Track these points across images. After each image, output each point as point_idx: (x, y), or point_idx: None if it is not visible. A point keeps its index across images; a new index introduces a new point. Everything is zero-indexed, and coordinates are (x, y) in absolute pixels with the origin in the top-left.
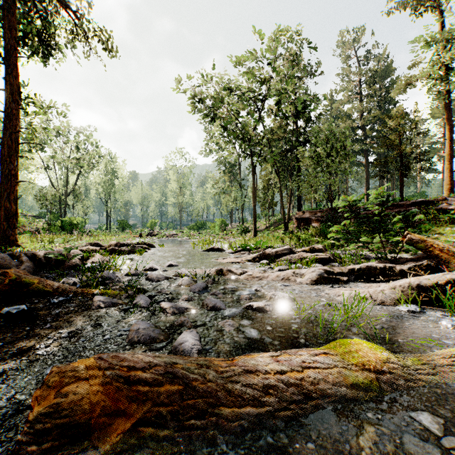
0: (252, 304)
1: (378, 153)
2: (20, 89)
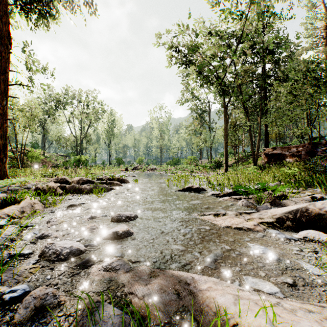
0: None
1: None
2: (10, 34)
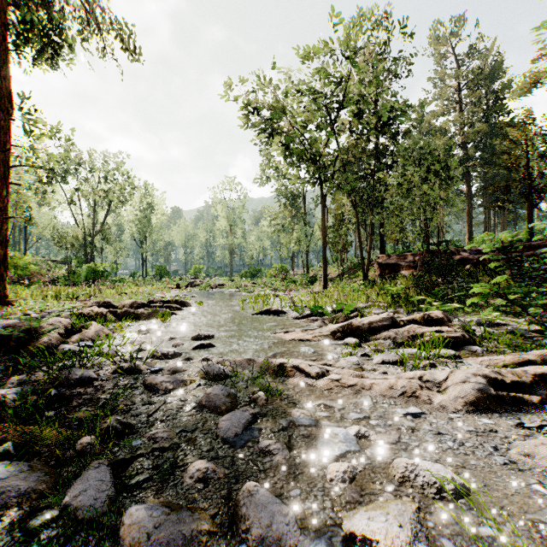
0: (371, 537)
1: (483, 178)
2: (11, 93)
